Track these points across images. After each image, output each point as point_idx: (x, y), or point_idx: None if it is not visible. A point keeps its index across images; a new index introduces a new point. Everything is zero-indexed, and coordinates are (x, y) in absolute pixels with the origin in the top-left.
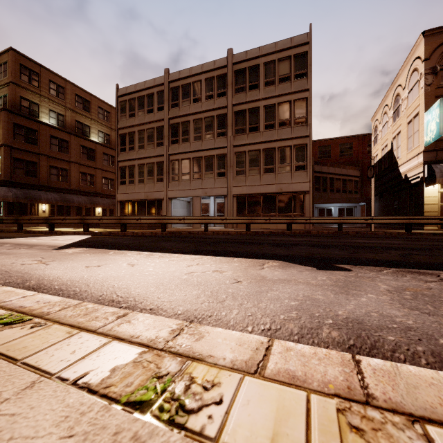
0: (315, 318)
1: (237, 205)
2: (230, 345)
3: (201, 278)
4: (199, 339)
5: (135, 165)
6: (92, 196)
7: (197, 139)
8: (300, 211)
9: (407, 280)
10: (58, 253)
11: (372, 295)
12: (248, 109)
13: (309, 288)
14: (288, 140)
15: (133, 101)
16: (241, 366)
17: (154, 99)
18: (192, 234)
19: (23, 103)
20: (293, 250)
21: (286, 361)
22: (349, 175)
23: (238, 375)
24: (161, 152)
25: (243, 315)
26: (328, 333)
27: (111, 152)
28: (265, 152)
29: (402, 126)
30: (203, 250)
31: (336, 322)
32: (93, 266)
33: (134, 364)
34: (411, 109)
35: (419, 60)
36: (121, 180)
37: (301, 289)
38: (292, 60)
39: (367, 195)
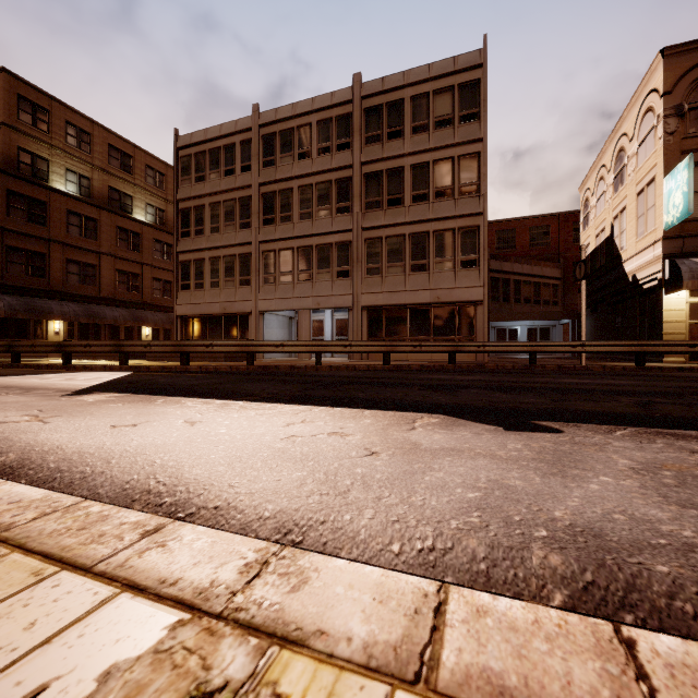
0: (514, 525)
1: (369, 323)
2: (362, 601)
3: (308, 447)
4: (297, 587)
5: (205, 258)
6: (136, 309)
7: (305, 217)
8: (469, 333)
9: (659, 449)
10: (70, 402)
11: (606, 478)
12: (385, 170)
13: (495, 466)
14: (450, 219)
15: (203, 156)
16: (385, 660)
17: (235, 153)
18: (295, 369)
19: (22, 158)
20: (461, 397)
21: (481, 645)
22: (544, 276)
23: (380, 688)
24: (247, 238)
25: (383, 520)
26: (543, 559)
27: (166, 238)
28: (413, 239)
29: (628, 198)
30: (313, 397)
31: (555, 535)
32: (124, 425)
33: (155, 658)
34: (643, 172)
35: (655, 94)
36: (182, 282)
37: (482, 467)
38: (456, 93)
39: (573, 308)
